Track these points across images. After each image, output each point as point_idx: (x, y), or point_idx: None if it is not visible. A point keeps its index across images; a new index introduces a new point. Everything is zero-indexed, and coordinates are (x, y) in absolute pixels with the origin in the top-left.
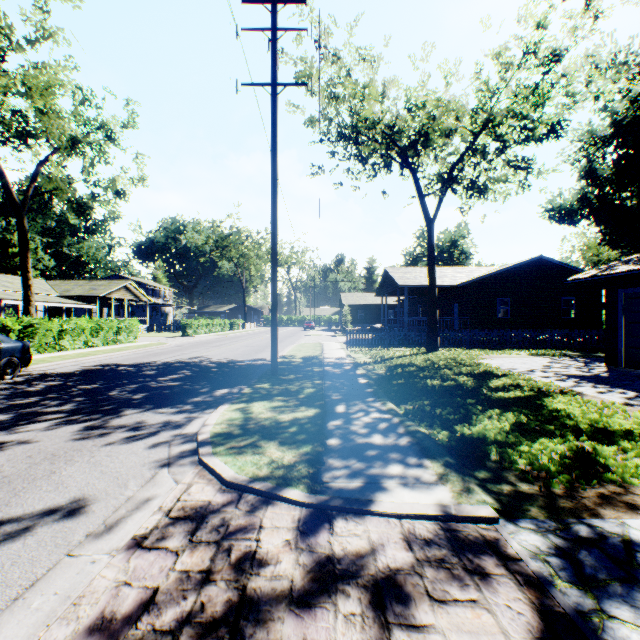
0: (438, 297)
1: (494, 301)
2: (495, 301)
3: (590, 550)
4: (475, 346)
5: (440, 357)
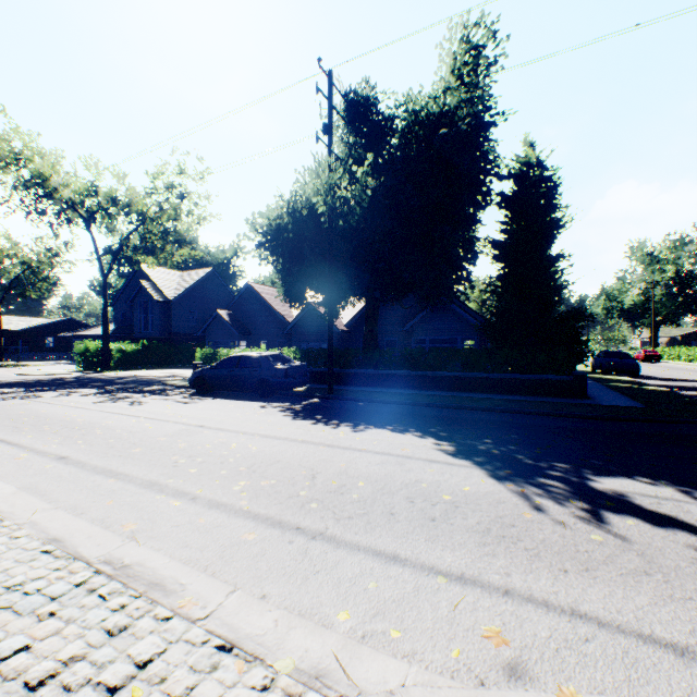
0: (9, 334)
1: (45, 339)
2: (46, 339)
3: (15, 368)
4: (28, 360)
5: (5, 363)
